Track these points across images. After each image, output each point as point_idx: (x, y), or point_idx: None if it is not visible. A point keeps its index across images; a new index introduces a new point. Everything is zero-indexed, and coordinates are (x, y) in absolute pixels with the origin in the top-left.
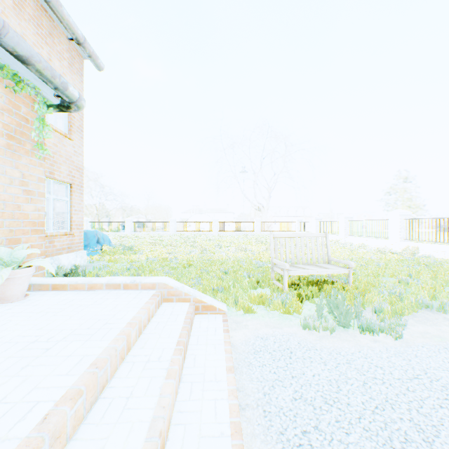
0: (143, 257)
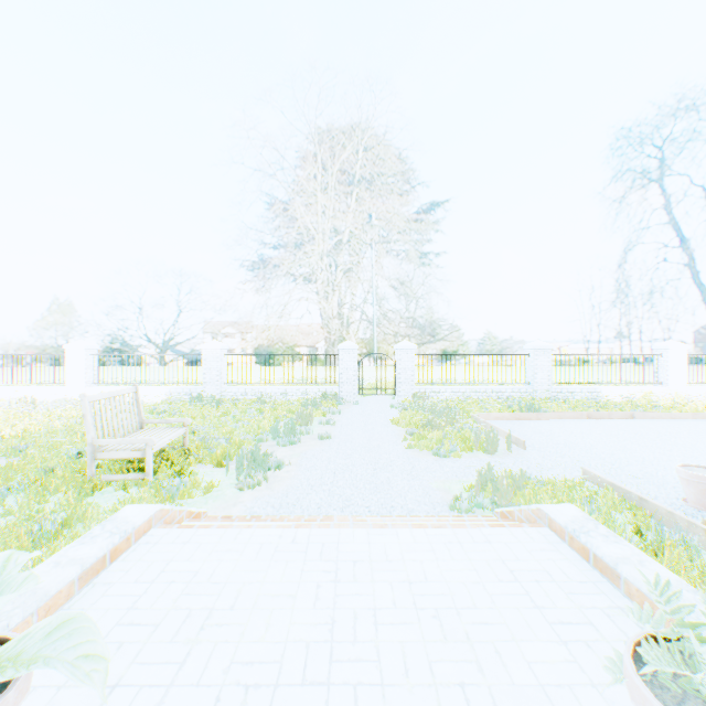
0: None
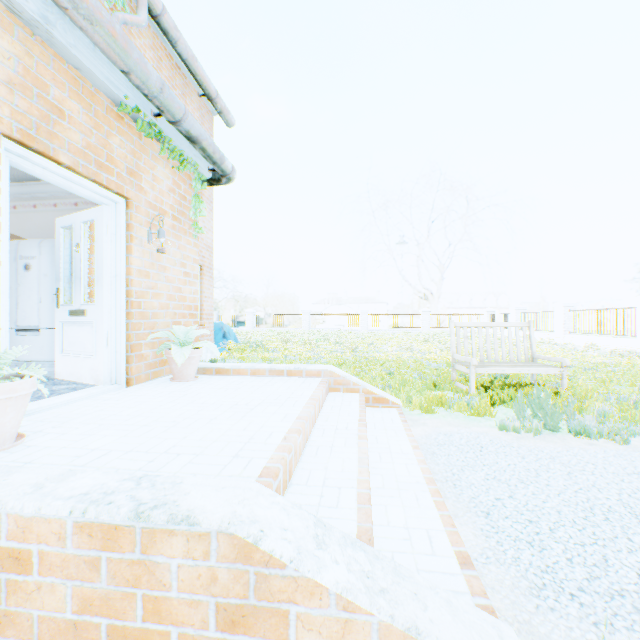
0: (279, 356)
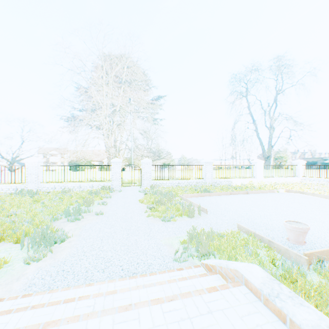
0: None
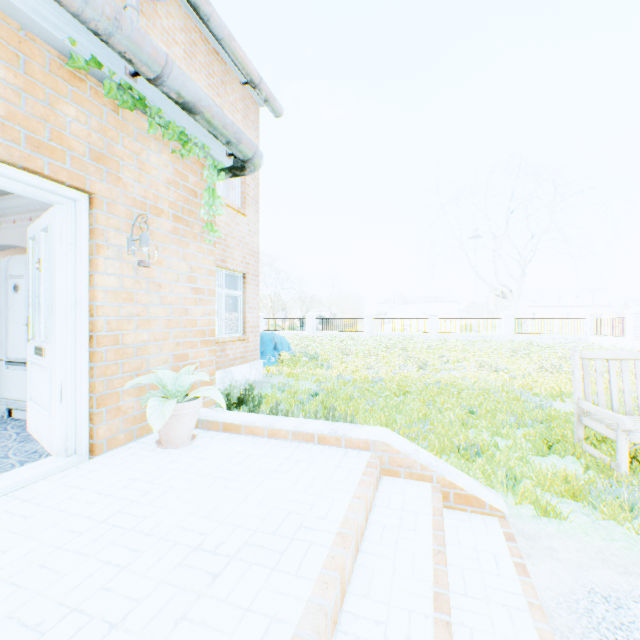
0: (332, 373)
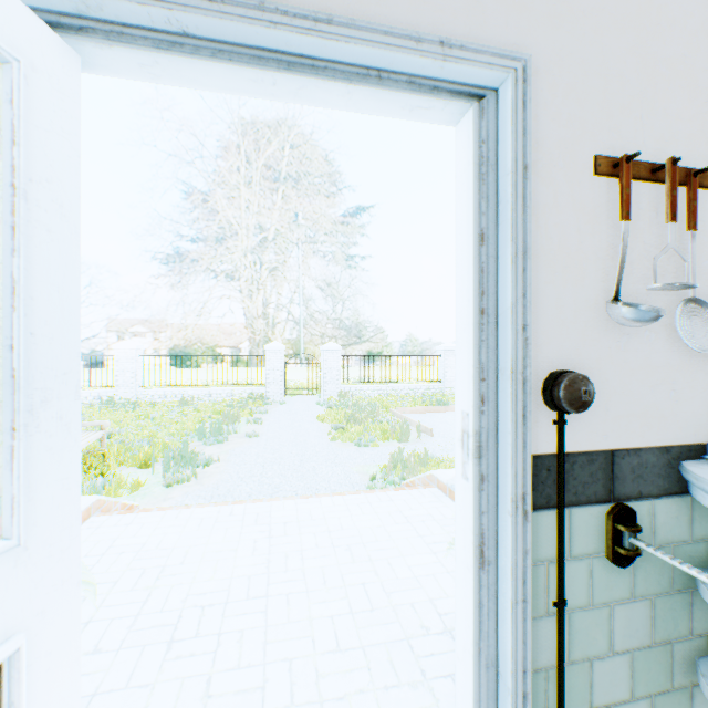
0: None
